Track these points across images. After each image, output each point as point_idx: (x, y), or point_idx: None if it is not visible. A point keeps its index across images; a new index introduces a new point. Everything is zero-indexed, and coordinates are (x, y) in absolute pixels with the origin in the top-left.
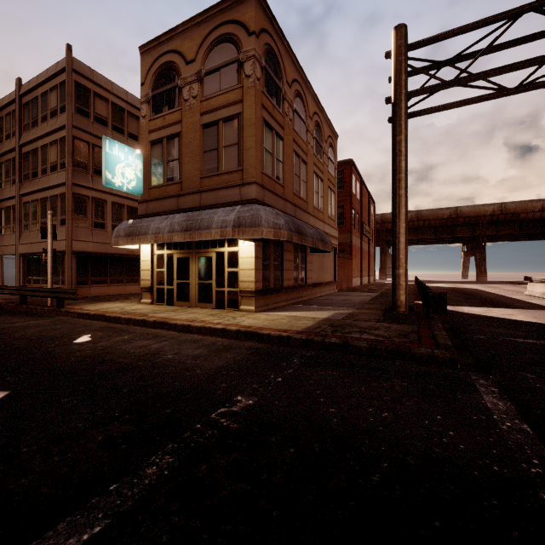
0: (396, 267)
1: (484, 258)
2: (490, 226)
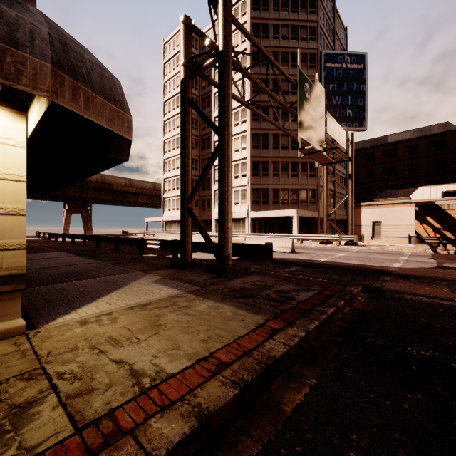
0: (228, 220)
1: (90, 216)
2: (94, 191)
